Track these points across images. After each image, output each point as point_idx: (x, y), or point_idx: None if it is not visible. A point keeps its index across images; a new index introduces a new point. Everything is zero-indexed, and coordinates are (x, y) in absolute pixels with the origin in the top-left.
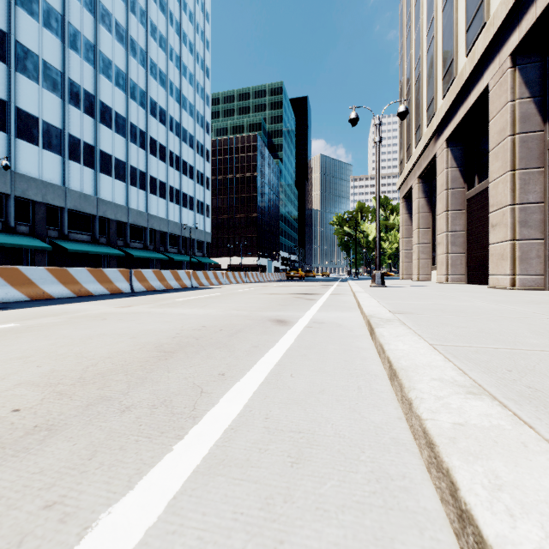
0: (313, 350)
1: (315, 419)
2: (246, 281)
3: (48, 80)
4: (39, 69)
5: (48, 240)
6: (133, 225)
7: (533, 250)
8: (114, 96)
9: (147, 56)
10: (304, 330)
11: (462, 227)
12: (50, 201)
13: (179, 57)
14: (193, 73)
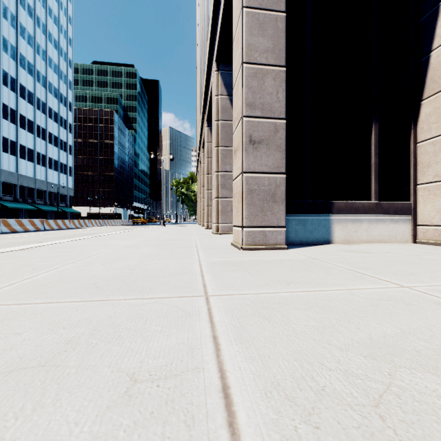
0: None
1: None
2: (103, 225)
3: None
4: None
5: None
6: (4, 182)
7: None
8: None
9: (18, 51)
10: None
11: None
12: None
13: (45, 51)
14: (57, 64)
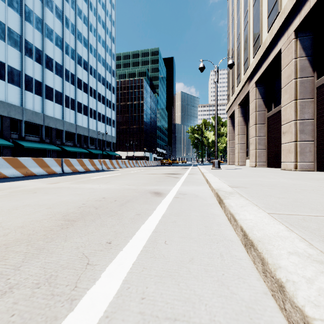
0: (181, 217)
1: (188, 298)
2: (136, 166)
3: (11, 39)
4: (5, 33)
5: (11, 140)
6: (67, 131)
7: (307, 147)
8: (54, 52)
9: (76, 28)
10: (173, 200)
11: (264, 134)
12: (12, 115)
13: (96, 29)
14: (104, 40)
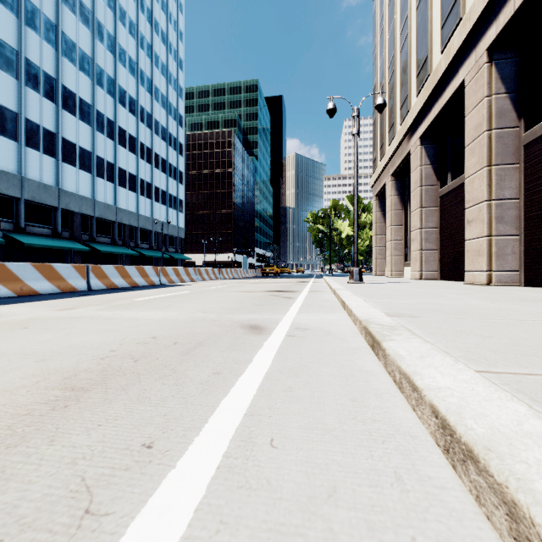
0: (301, 378)
1: None
2: (220, 278)
3: (1, 58)
4: None
5: (1, 233)
6: (100, 218)
7: (509, 246)
8: (78, 81)
9: (116, 41)
10: (284, 341)
11: (435, 224)
12: (3, 190)
13: (151, 45)
14: (165, 63)
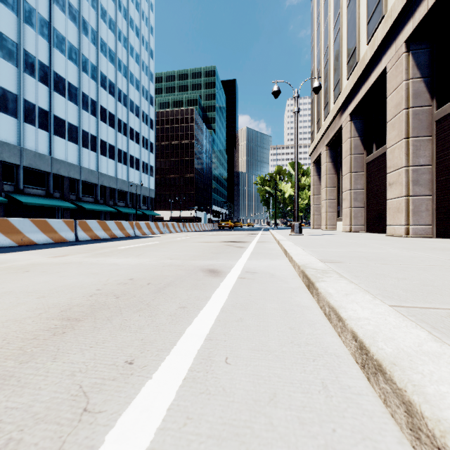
0: (250, 311)
1: None
2: (184, 231)
3: (4, 49)
4: None
5: (4, 194)
6: (85, 181)
7: (423, 205)
8: (67, 68)
9: (98, 35)
10: (237, 282)
11: (363, 186)
12: (6, 158)
13: (127, 38)
14: (139, 53)
